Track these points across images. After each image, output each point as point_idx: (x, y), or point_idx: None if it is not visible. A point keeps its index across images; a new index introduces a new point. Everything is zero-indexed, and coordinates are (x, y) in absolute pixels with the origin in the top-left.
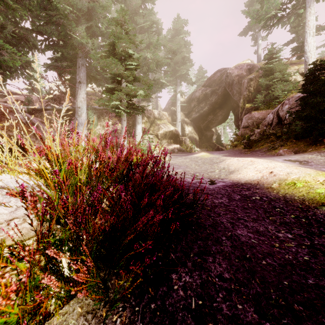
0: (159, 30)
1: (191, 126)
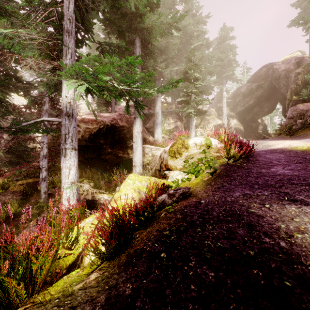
0: (209, 44)
1: (236, 119)
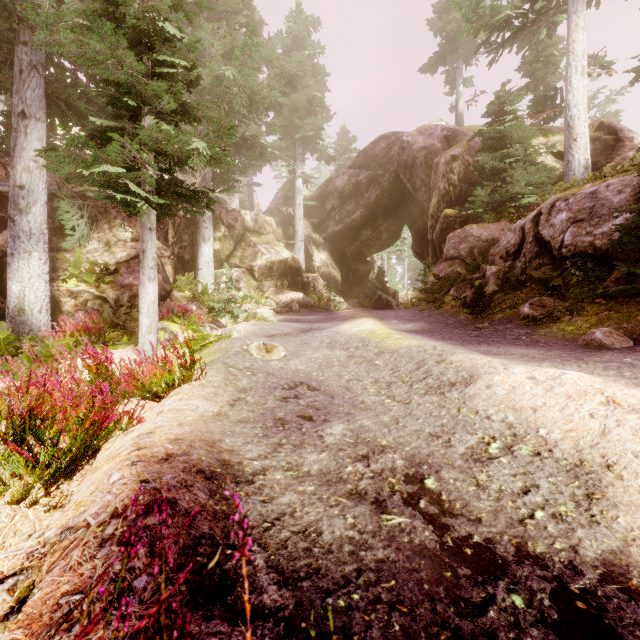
0: (256, 24)
1: (326, 251)
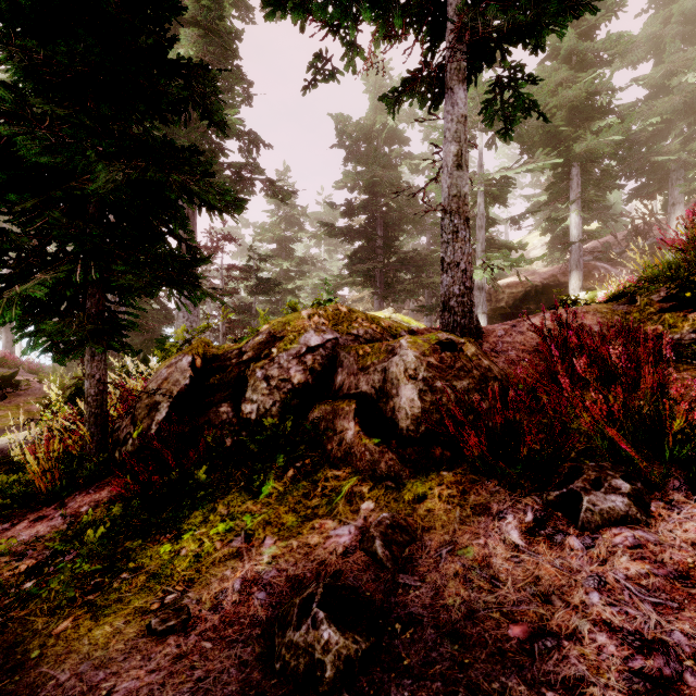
0: None
1: None
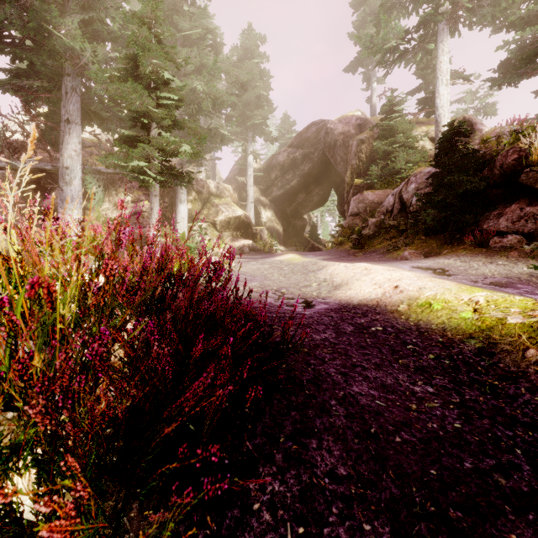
0: (218, 45)
1: (271, 210)
